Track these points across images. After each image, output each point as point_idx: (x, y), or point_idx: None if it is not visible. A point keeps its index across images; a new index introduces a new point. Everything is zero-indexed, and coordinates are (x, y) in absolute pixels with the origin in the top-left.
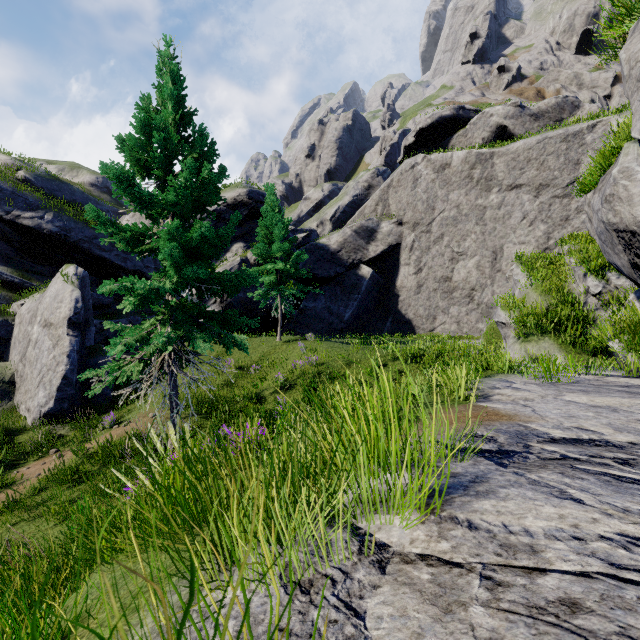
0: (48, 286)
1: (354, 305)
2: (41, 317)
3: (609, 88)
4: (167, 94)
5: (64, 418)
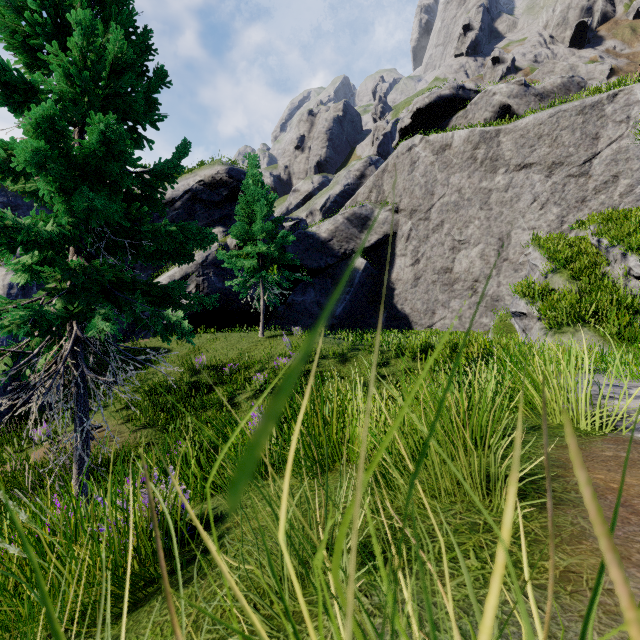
0: None
1: (346, 299)
2: None
3: (605, 80)
4: None
5: None
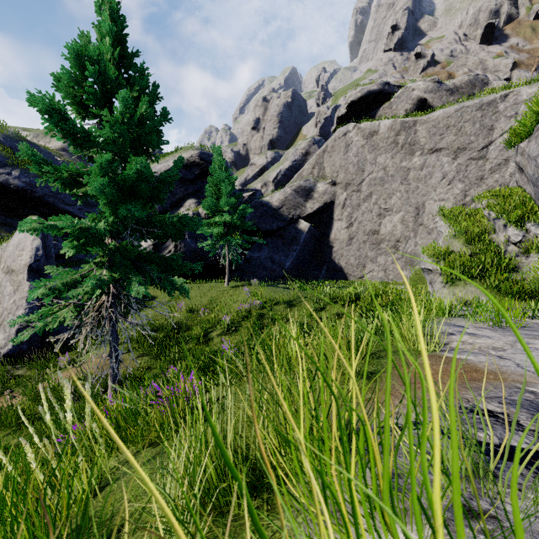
0: (12, 236)
1: (294, 255)
2: (4, 264)
3: (509, 72)
4: (105, 30)
5: (23, 359)
